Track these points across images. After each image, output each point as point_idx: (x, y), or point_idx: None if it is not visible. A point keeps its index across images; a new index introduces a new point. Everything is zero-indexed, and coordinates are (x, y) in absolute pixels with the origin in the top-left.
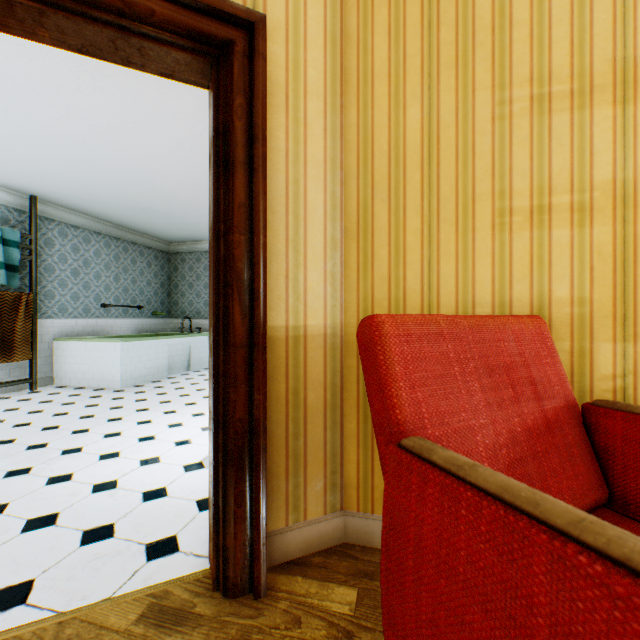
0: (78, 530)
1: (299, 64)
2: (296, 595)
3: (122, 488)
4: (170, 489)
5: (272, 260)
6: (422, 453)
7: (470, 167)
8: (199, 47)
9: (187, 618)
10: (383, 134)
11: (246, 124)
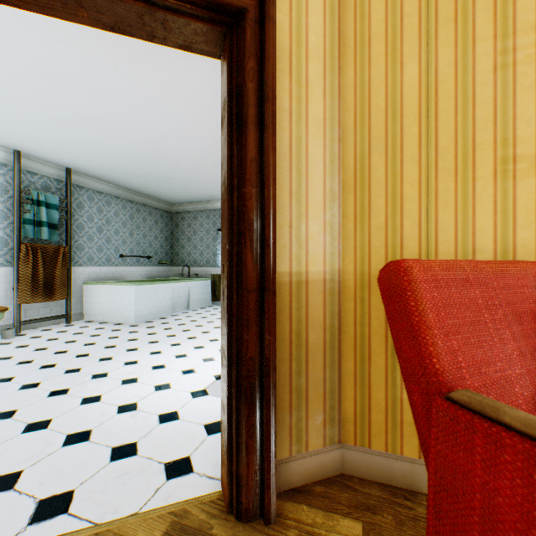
0: (108, 446)
1: (301, 30)
2: (303, 524)
3: (141, 410)
4: (181, 413)
5: (277, 211)
6: (485, 411)
7: (470, 117)
8: (215, 17)
9: None
10: (380, 91)
11: (257, 85)
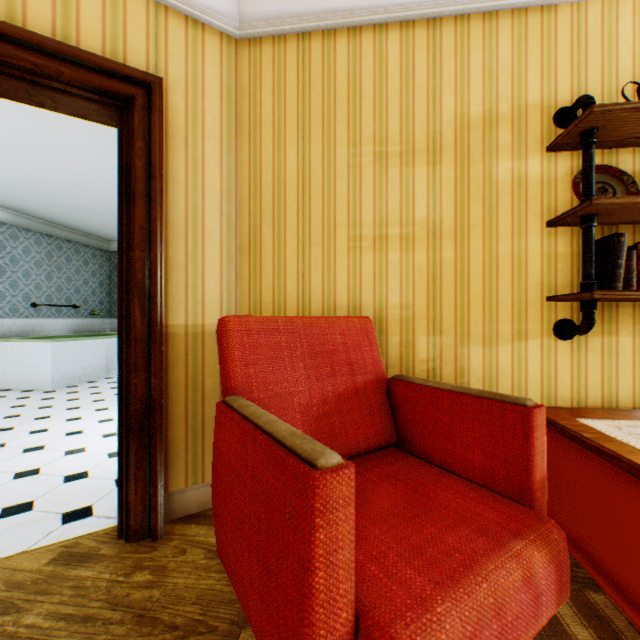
0: None
1: (198, 112)
2: (188, 536)
3: (45, 474)
4: (92, 472)
5: (173, 271)
6: (231, 403)
7: (333, 203)
8: (105, 100)
9: (92, 557)
10: (269, 172)
11: (146, 163)
